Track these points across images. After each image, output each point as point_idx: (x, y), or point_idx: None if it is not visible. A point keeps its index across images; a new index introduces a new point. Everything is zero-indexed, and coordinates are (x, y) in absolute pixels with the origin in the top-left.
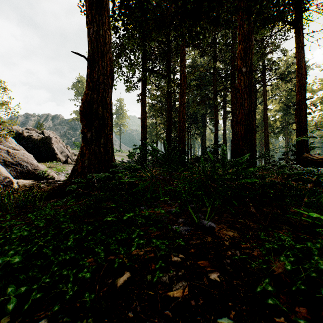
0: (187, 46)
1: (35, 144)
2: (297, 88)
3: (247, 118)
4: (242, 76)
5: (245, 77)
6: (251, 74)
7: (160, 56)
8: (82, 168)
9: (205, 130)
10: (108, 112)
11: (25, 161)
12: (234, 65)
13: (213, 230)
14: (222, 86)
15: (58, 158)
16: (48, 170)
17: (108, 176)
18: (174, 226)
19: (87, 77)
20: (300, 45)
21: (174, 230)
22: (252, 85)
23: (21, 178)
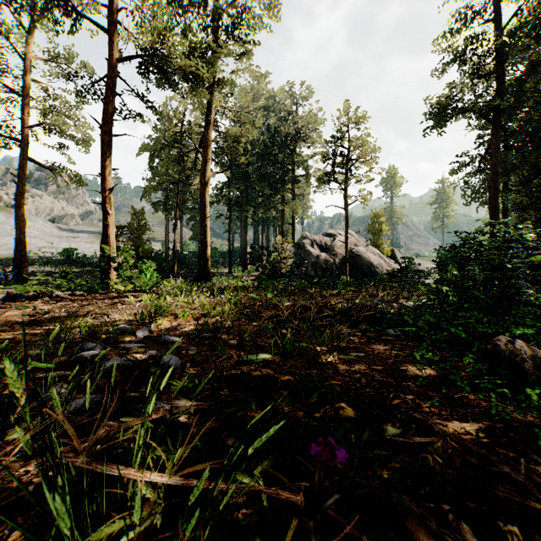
0: None
1: None
2: None
3: None
4: None
5: None
6: None
7: None
8: None
9: None
10: None
11: None
12: None
13: None
14: None
15: None
16: None
17: None
18: None
19: None
20: None
21: None
22: None
23: None
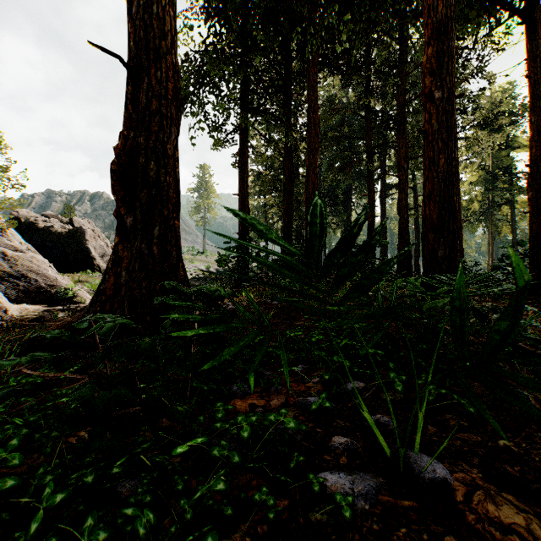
0: (321, 67)
1: (57, 241)
2: (531, 134)
3: (444, 189)
4: (434, 107)
5: (439, 110)
6: (451, 104)
7: (272, 84)
8: (115, 289)
9: (350, 217)
10: (170, 173)
11: (34, 271)
12: (404, 101)
13: (452, 499)
14: (381, 139)
15: (97, 266)
16: (74, 287)
17: (170, 305)
18: (328, 478)
19: (126, 103)
20: (537, 53)
21: (330, 494)
22: (453, 124)
23: (26, 301)
